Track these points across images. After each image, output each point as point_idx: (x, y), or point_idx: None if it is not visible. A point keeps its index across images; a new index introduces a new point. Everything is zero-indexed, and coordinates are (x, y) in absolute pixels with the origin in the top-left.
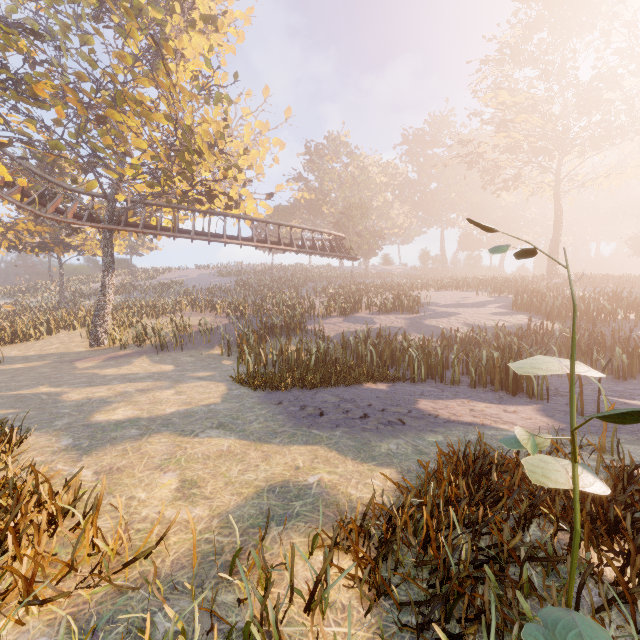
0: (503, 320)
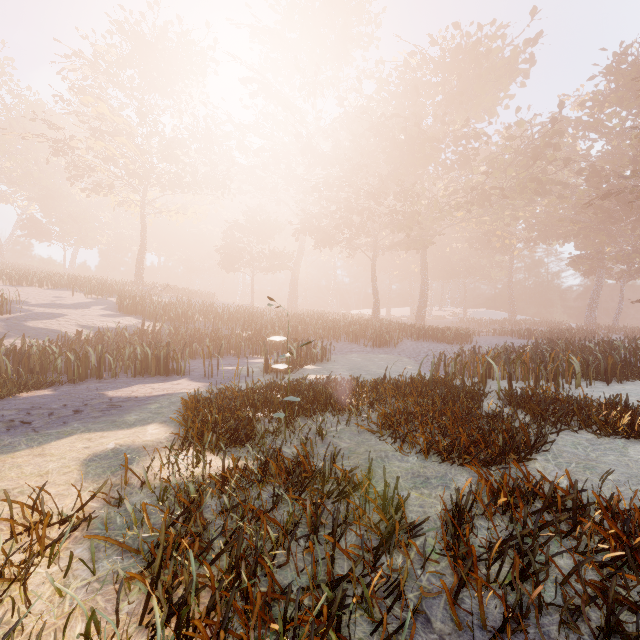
0: (116, 321)
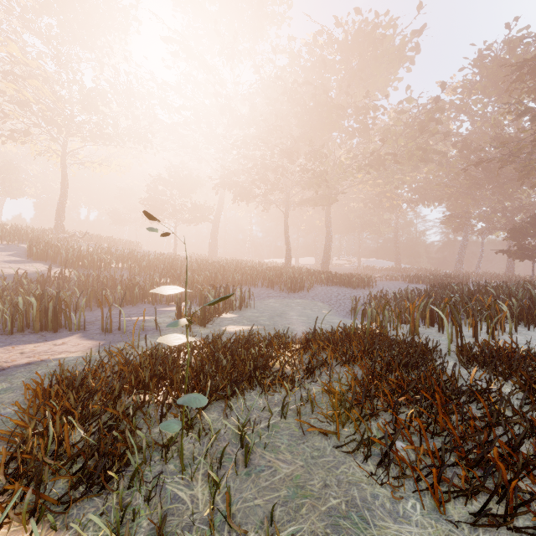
0: (20, 268)
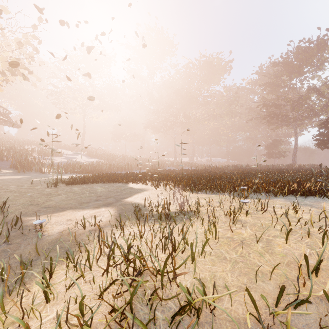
0: (93, 160)
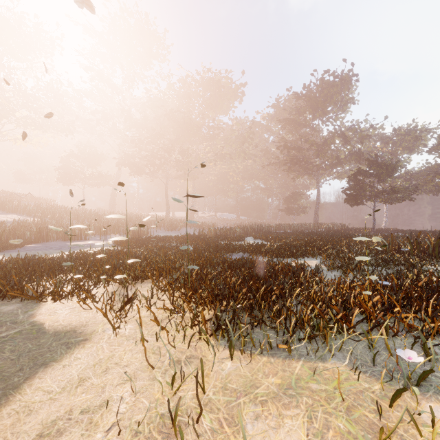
0: (8, 217)
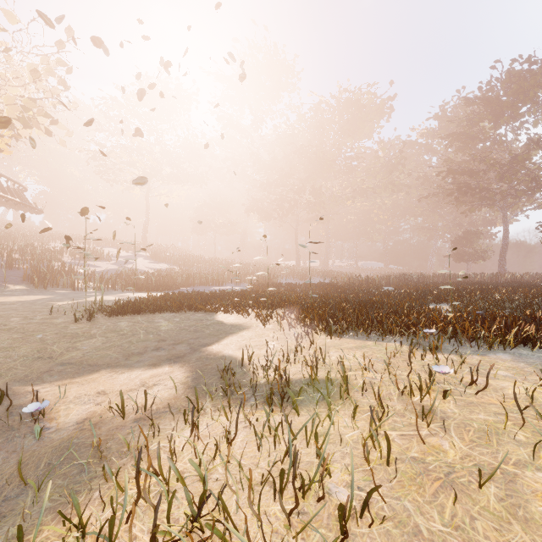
0: (161, 266)
